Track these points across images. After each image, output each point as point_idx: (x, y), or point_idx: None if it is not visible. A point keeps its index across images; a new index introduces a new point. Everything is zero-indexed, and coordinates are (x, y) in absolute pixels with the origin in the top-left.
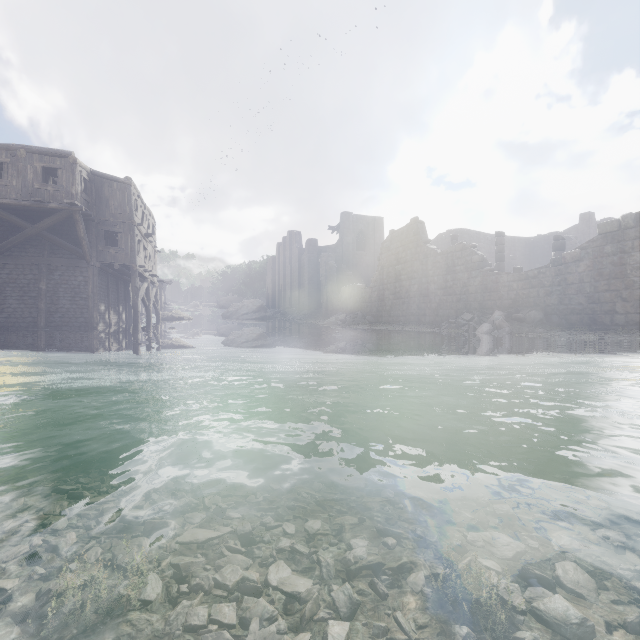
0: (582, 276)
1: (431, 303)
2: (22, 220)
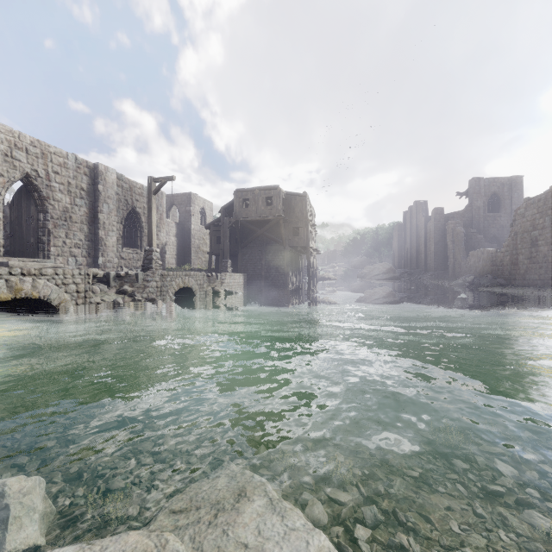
0: None
1: None
2: (255, 227)
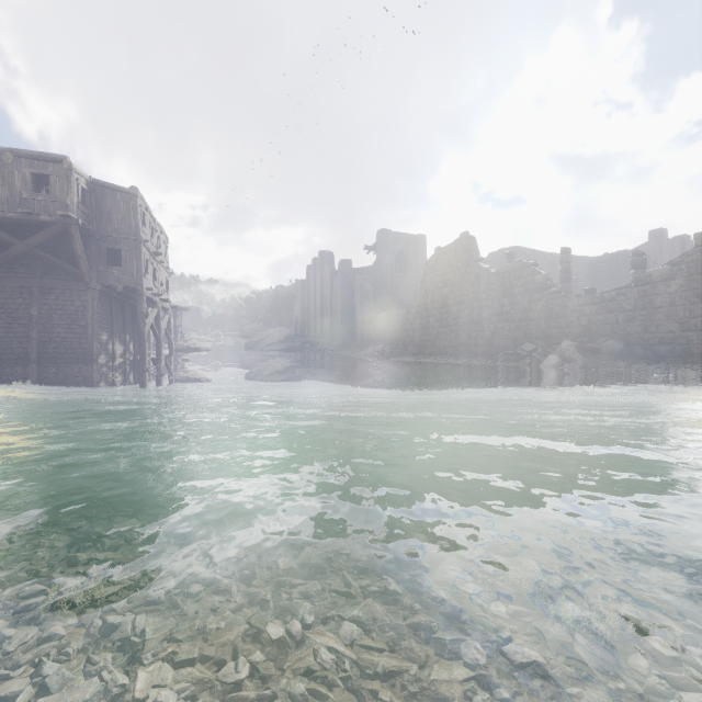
0: (673, 298)
1: (484, 331)
2: (9, 235)
